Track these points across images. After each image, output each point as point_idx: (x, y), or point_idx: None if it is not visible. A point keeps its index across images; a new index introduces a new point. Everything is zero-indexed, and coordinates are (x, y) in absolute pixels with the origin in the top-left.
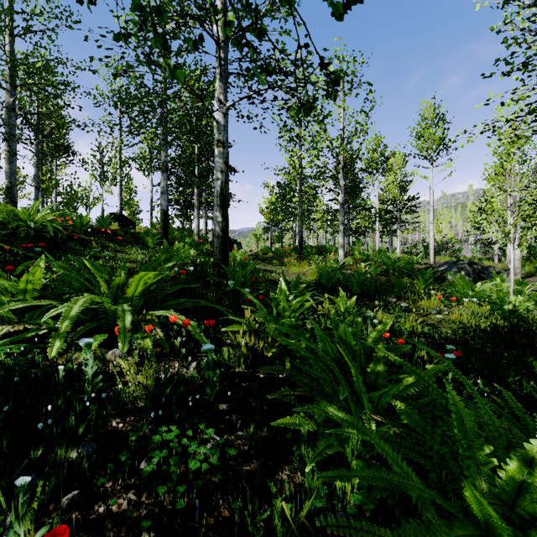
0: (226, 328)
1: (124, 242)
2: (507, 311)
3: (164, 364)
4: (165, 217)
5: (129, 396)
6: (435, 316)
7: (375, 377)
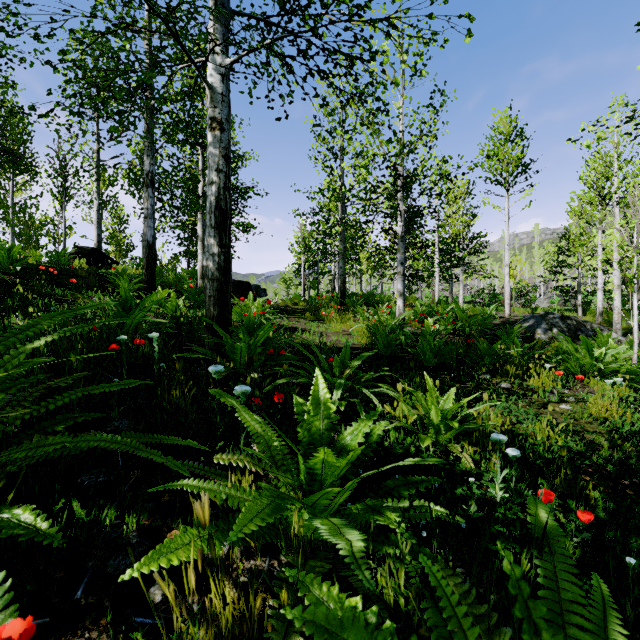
0: (147, 559)
1: (83, 288)
2: None
3: None
4: (150, 252)
5: None
6: (560, 407)
7: None
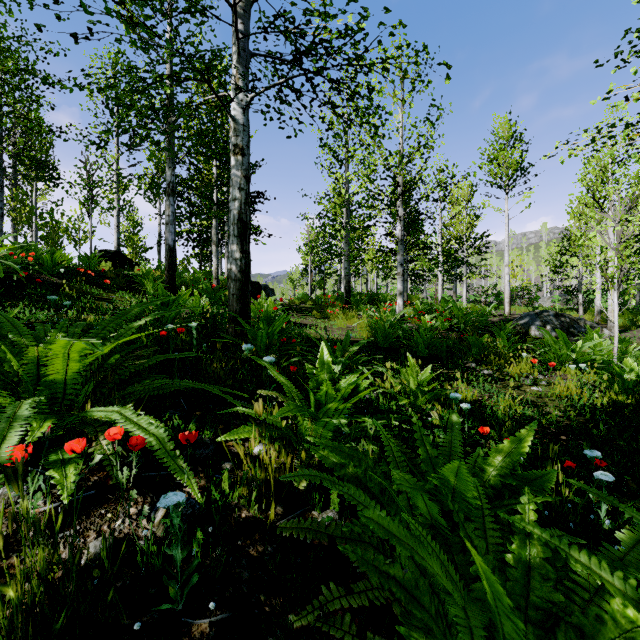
0: (228, 435)
1: (114, 288)
2: (631, 383)
3: (104, 511)
4: (171, 255)
5: None
6: (531, 389)
7: (527, 577)
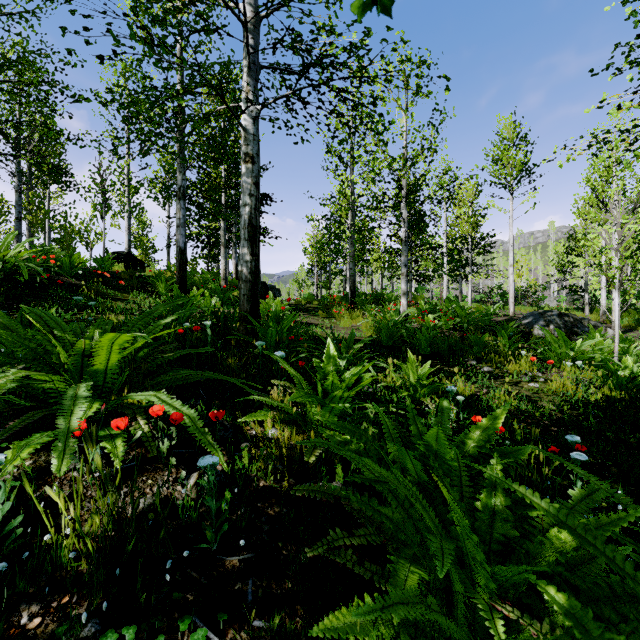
0: (247, 417)
1: (128, 288)
2: (624, 379)
3: (146, 478)
4: (182, 257)
5: (61, 559)
6: (529, 385)
7: (491, 518)
